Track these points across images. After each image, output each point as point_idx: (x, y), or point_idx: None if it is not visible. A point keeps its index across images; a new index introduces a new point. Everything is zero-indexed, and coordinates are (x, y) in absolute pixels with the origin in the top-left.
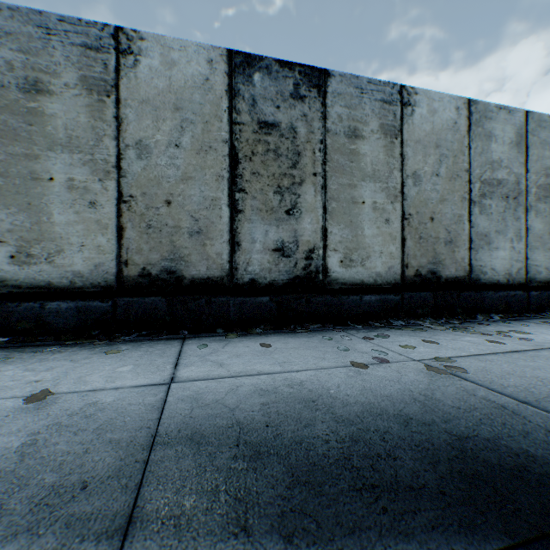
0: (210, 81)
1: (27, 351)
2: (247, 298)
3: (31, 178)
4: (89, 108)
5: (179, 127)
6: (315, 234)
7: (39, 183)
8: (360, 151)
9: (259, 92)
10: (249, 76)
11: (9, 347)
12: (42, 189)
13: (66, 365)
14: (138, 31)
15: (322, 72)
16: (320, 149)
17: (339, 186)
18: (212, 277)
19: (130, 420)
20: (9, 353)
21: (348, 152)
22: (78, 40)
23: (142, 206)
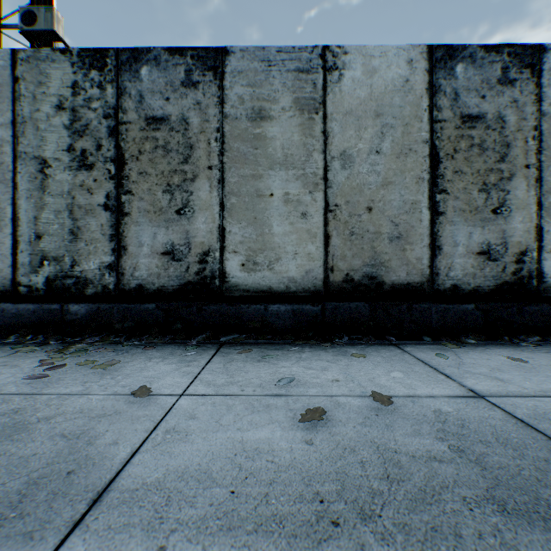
0: (409, 82)
1: (270, 349)
2: (449, 305)
3: (255, 195)
4: (301, 127)
5: (379, 133)
6: (527, 234)
7: (261, 199)
8: None
9: (461, 84)
10: (450, 68)
11: (248, 343)
12: (264, 204)
13: (332, 366)
14: (342, 46)
15: (535, 48)
16: (533, 136)
17: None
18: (412, 282)
19: (519, 437)
20: (259, 349)
21: None
22: (292, 66)
23: (345, 214)
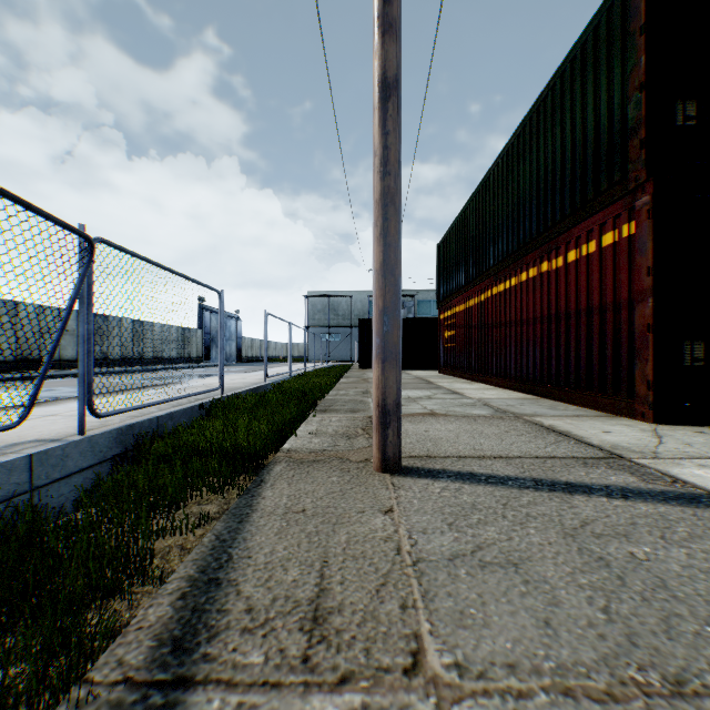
0: None
1: None
2: None
3: None
4: None
5: None
6: None
7: None
8: (4, 321)
9: None
10: None
11: None
12: None
13: None
14: None
15: None
16: None
17: None
18: None
19: None
20: None
21: None
22: None
23: None
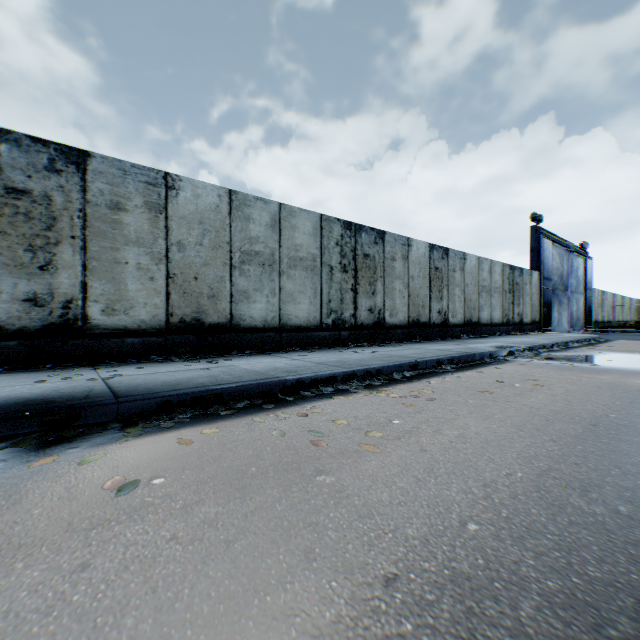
0: None
1: None
2: None
3: None
4: None
5: None
6: (75, 287)
7: None
8: (124, 221)
9: (8, 161)
10: None
11: None
12: None
13: None
14: None
15: (83, 152)
16: (81, 216)
17: (101, 248)
18: None
19: None
20: None
21: (111, 221)
22: None
23: None
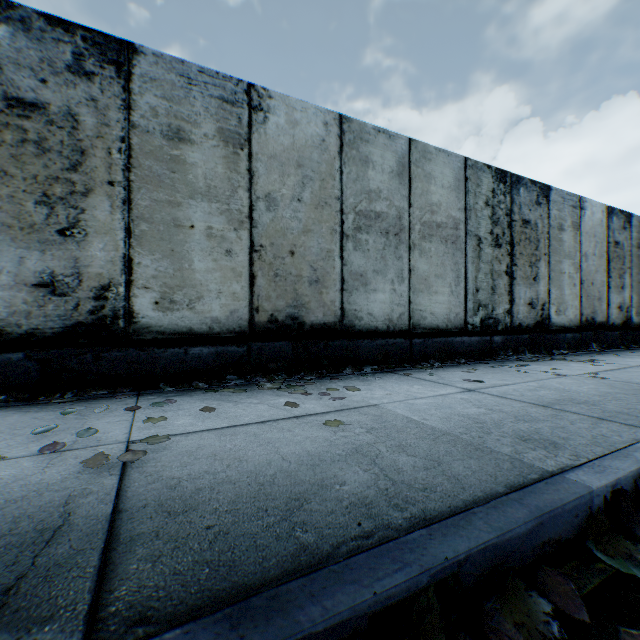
0: None
1: None
2: None
3: None
4: None
5: None
6: (113, 265)
7: None
8: (187, 159)
9: (9, 54)
10: None
11: None
12: None
13: None
14: None
15: (125, 45)
16: (122, 149)
17: (152, 202)
18: None
19: None
20: None
21: (168, 159)
22: None
23: None
